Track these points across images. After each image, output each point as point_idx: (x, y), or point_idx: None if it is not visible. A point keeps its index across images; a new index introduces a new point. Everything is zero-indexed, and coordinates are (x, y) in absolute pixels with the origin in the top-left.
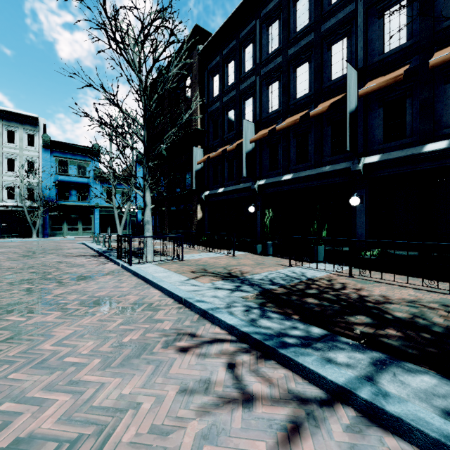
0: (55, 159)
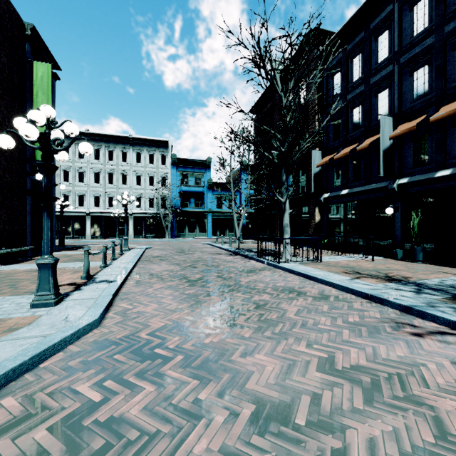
0: (180, 174)
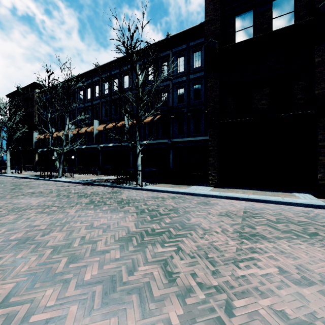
0: None
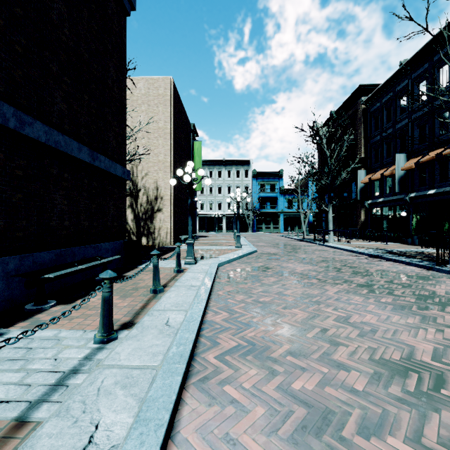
0: (258, 184)
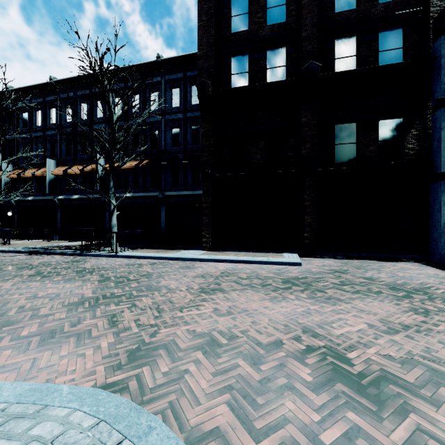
0: None
